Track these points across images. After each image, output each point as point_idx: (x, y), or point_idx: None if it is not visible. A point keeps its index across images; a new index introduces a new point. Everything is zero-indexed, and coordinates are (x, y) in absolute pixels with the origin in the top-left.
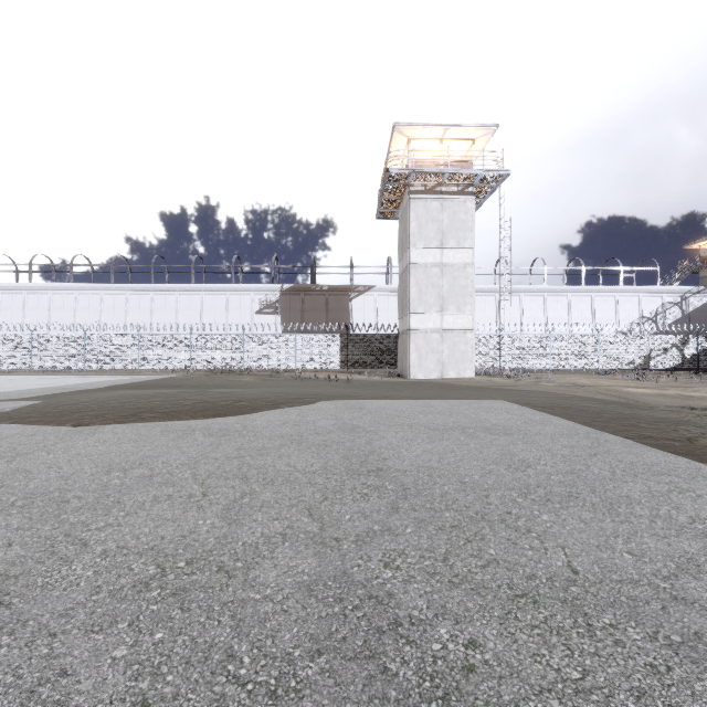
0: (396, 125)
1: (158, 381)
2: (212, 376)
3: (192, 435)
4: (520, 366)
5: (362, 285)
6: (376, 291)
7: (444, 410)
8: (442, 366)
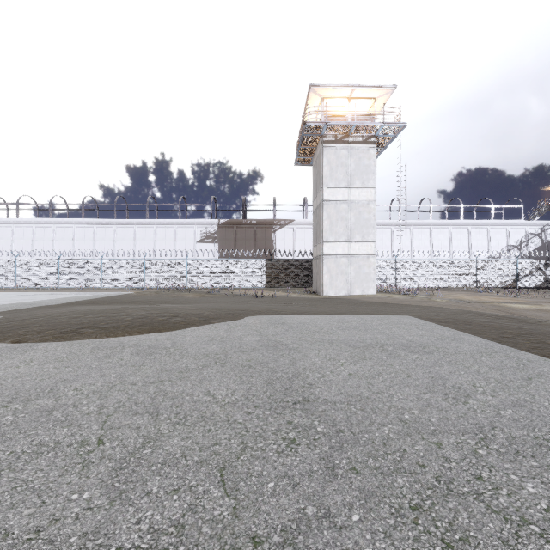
0: (311, 86)
1: (114, 298)
2: (161, 293)
3: (120, 353)
4: (412, 285)
5: (283, 220)
6: (294, 224)
7: (359, 325)
8: (349, 285)
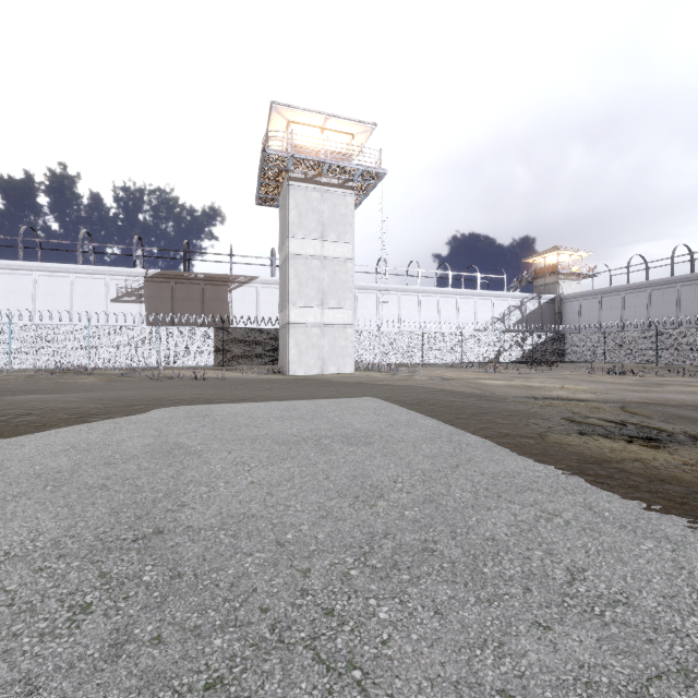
0: (273, 103)
1: None
2: (37, 377)
3: None
4: (398, 360)
5: (243, 276)
6: (258, 282)
7: (307, 413)
8: (323, 361)
